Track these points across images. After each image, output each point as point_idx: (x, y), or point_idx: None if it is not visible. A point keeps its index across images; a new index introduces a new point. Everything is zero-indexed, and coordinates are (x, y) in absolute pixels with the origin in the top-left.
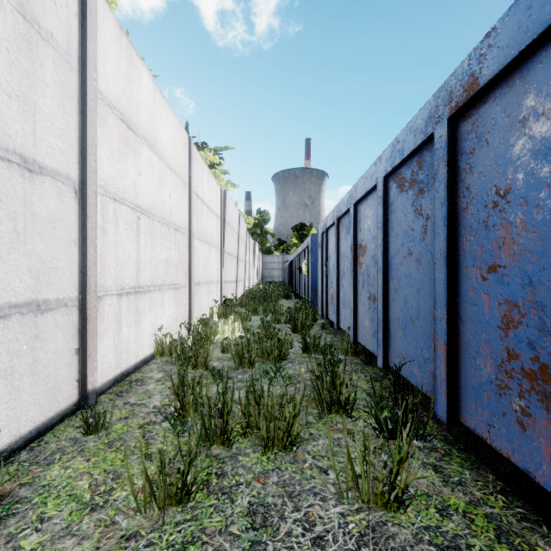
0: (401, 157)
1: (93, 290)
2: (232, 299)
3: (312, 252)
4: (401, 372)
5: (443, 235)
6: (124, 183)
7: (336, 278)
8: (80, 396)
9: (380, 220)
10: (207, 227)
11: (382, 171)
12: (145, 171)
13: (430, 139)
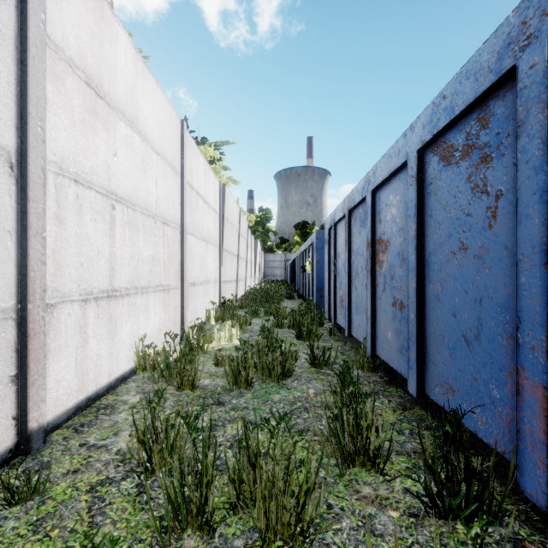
0: (450, 116)
1: (39, 297)
2: (231, 299)
3: (318, 250)
4: (447, 407)
5: (539, 217)
6: (91, 163)
7: (347, 279)
8: (19, 438)
9: (413, 206)
10: (203, 222)
11: (416, 143)
12: (123, 152)
13: (506, 78)
